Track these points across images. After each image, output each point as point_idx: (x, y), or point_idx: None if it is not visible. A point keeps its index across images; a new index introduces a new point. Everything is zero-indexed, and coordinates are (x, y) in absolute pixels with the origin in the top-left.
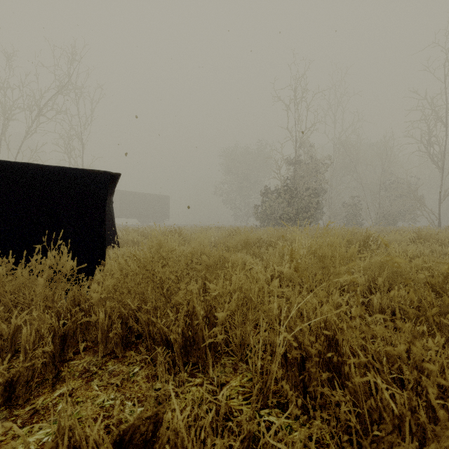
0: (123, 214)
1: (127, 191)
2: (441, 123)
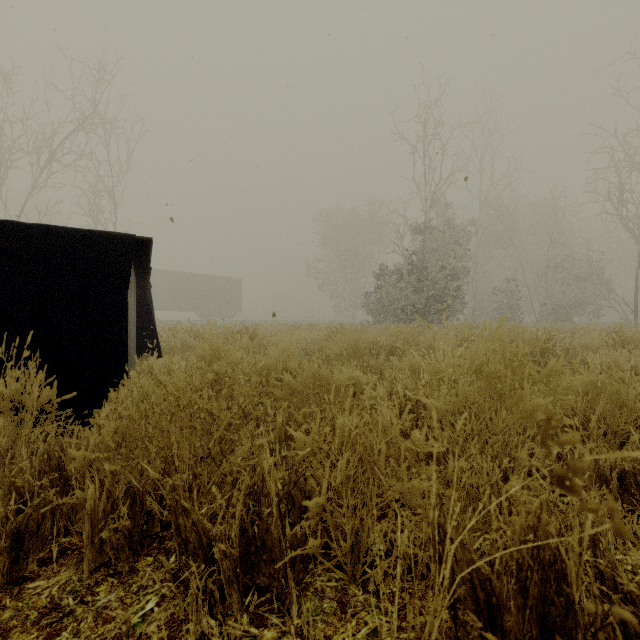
0: (175, 305)
1: (181, 273)
2: (638, 171)
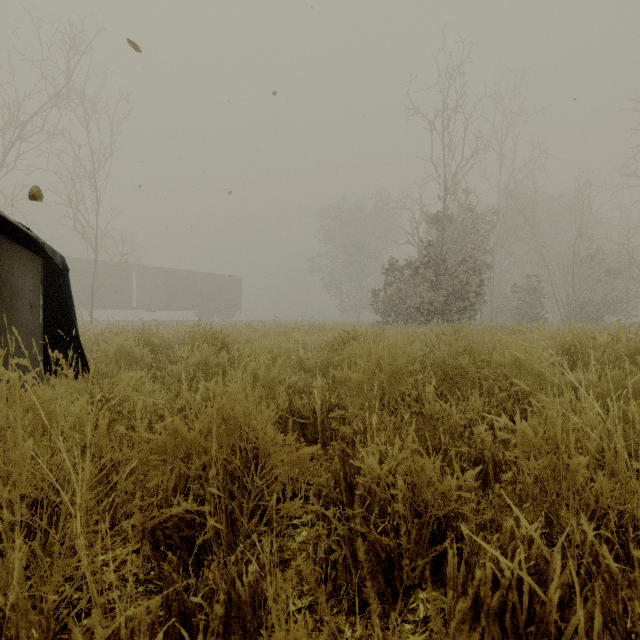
0: (170, 304)
1: (177, 270)
2: None
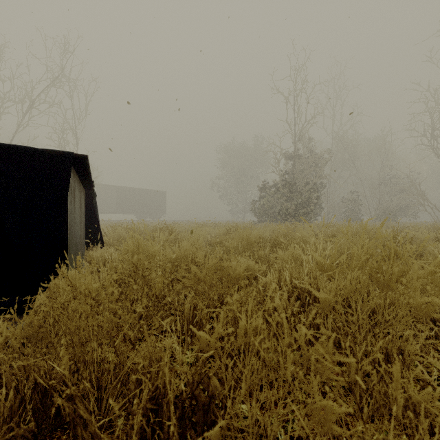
0: (119, 209)
1: (124, 187)
2: None
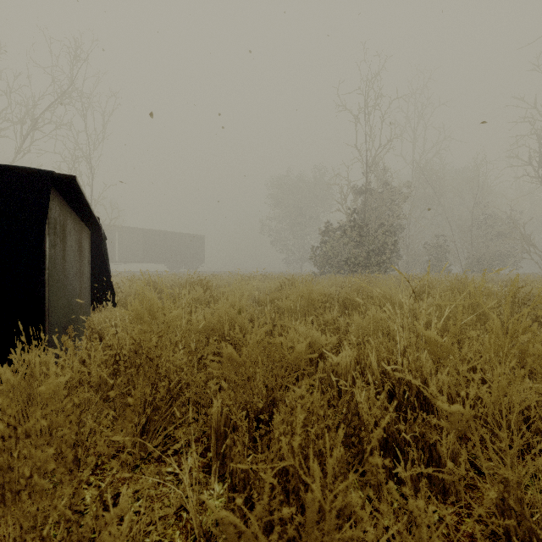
0: (147, 258)
1: (152, 230)
2: None
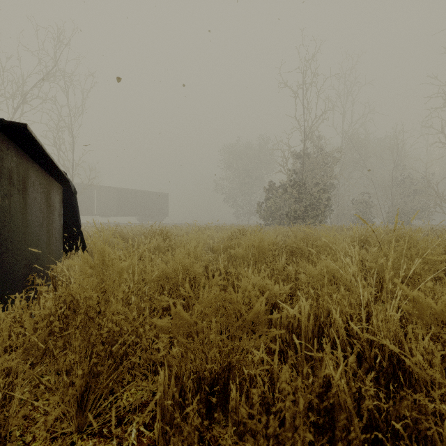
0: (120, 212)
1: (124, 189)
2: None
